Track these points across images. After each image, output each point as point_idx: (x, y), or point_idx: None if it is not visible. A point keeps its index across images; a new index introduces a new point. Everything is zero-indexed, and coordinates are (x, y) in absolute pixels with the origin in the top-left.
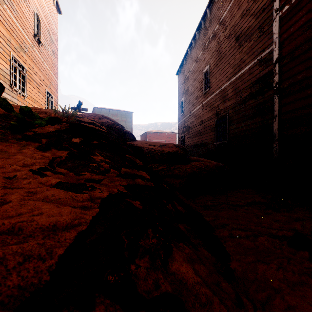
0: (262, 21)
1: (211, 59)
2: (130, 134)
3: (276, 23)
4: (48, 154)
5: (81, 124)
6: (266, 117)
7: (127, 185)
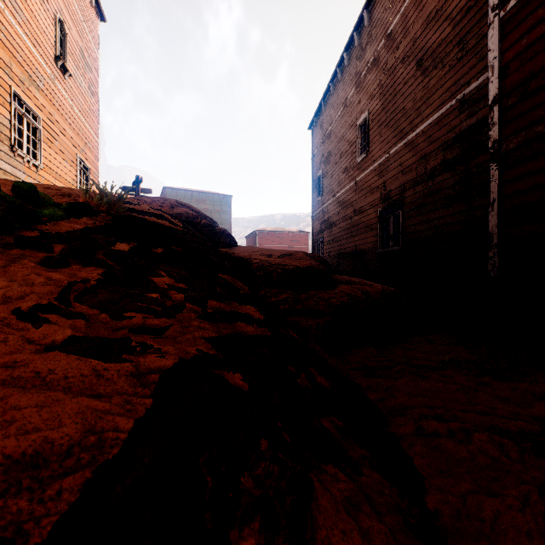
0: (464, 31)
1: (372, 101)
2: (227, 235)
3: (493, 31)
4: (61, 276)
5: (135, 216)
6: (473, 204)
7: (218, 337)
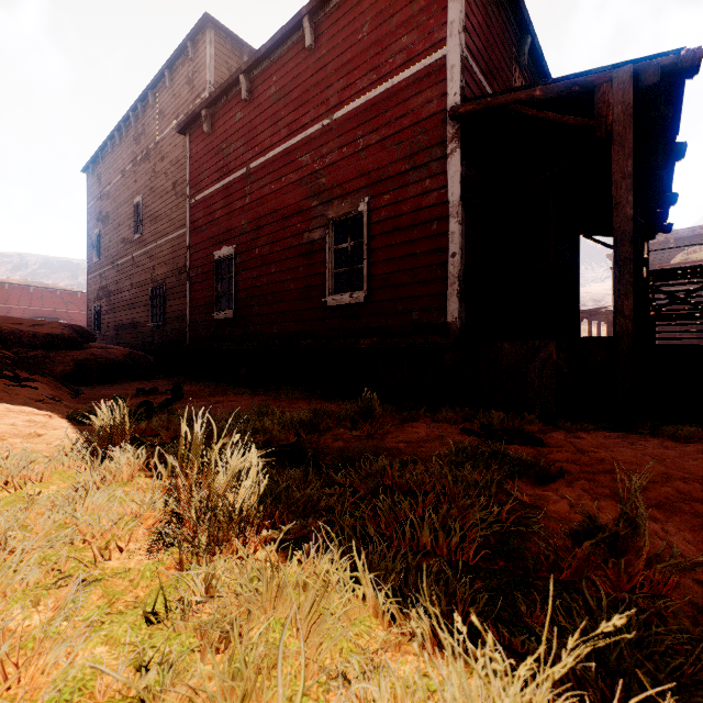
0: None
1: (146, 190)
2: None
3: (188, 209)
4: None
5: None
6: None
7: None
